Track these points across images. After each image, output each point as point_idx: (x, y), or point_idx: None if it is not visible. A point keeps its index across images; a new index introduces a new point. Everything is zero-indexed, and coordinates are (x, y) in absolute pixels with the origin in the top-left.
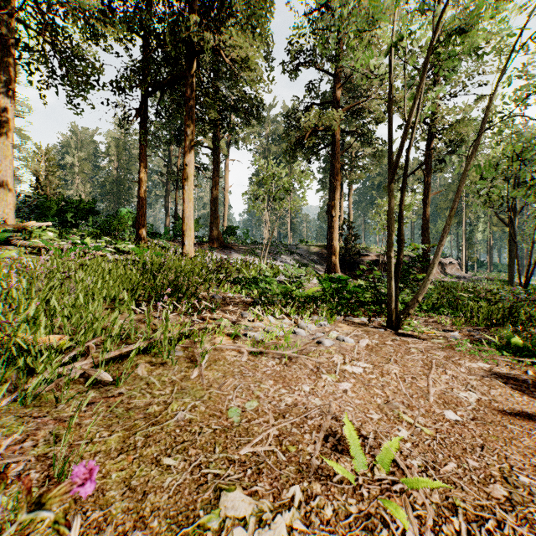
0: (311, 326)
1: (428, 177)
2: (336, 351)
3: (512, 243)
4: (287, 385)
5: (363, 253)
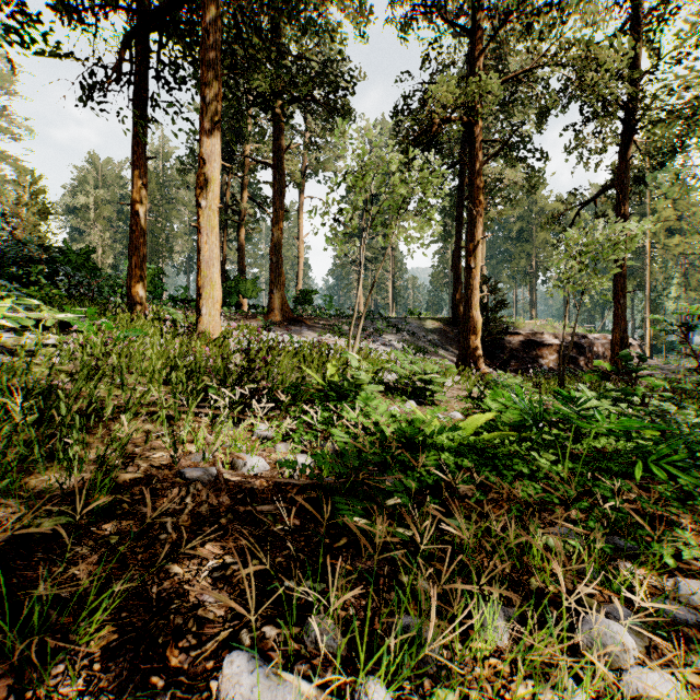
0: None
1: (625, 204)
2: None
3: None
4: None
5: (510, 330)
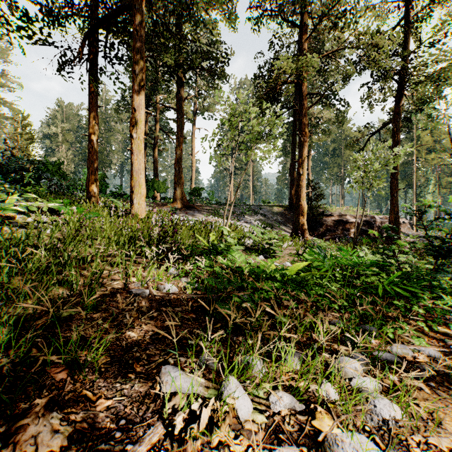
0: None
1: (397, 134)
2: None
3: None
4: None
5: (326, 213)
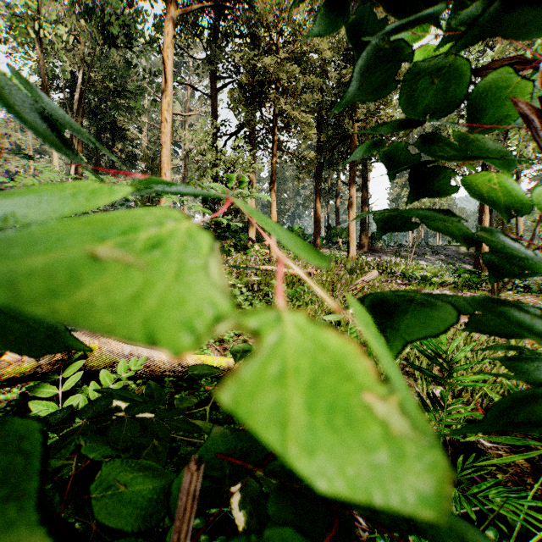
0: (438, 291)
1: None
2: None
3: None
4: None
5: None
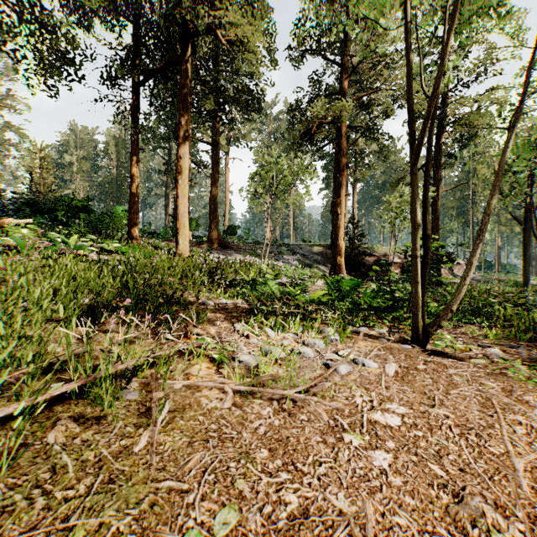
0: (319, 342)
1: (438, 173)
2: (356, 383)
3: (527, 242)
4: (290, 462)
5: (368, 253)
